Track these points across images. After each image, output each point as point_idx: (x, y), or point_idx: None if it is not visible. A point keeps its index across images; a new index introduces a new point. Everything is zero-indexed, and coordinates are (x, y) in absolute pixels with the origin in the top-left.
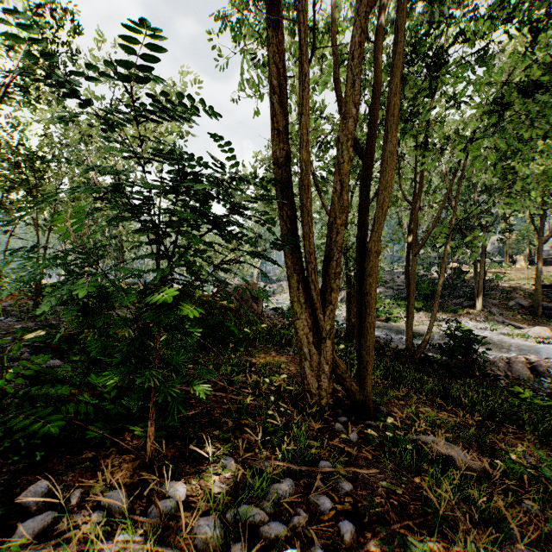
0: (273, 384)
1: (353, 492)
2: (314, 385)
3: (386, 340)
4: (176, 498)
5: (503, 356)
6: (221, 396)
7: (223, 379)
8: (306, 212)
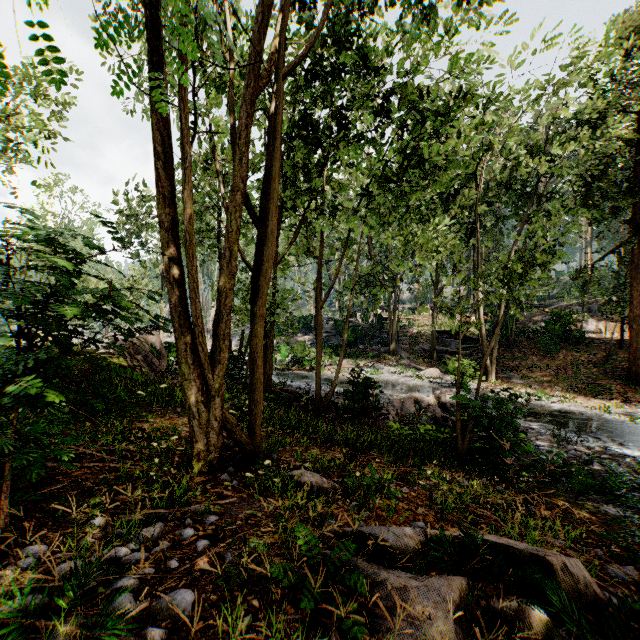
0: (160, 446)
1: (218, 522)
2: (203, 441)
3: (306, 390)
4: (37, 557)
5: (400, 397)
6: (98, 467)
7: (102, 450)
8: (192, 279)
